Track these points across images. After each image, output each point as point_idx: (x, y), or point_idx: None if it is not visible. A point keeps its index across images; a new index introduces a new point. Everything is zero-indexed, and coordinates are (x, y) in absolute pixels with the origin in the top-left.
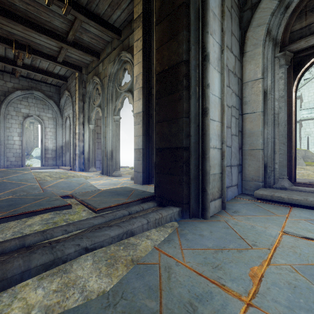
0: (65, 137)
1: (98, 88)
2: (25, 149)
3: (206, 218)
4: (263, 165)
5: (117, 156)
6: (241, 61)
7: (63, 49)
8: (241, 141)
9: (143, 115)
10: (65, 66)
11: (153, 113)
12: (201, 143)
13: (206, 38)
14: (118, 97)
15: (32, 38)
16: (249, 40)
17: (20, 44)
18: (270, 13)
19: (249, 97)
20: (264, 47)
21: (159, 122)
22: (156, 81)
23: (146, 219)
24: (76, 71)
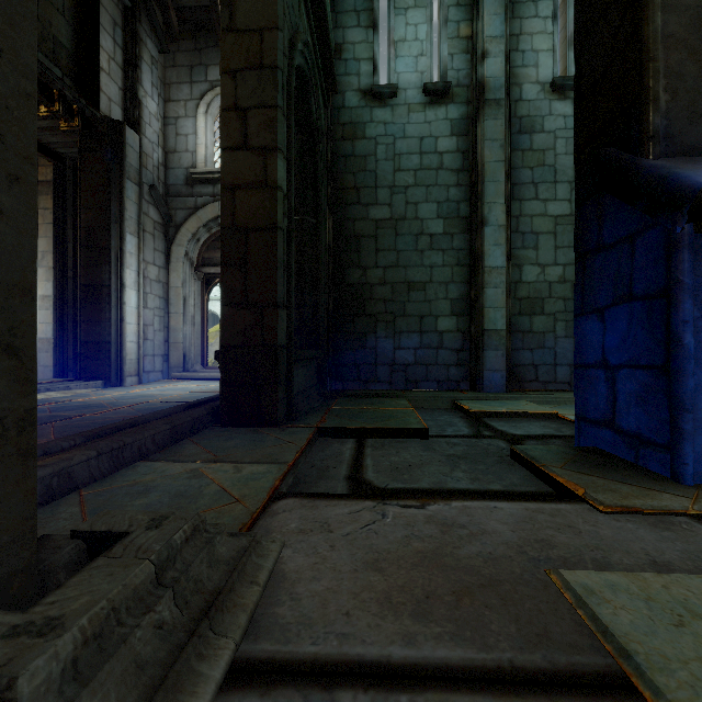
0: None
1: None
2: None
3: (123, 386)
4: (183, 355)
5: None
6: (168, 267)
7: None
8: (168, 335)
9: (56, 299)
10: None
11: (70, 298)
12: (120, 339)
13: (123, 273)
14: None
15: None
16: (174, 253)
17: None
18: (187, 241)
19: (174, 300)
20: (184, 264)
21: (85, 322)
22: (82, 290)
23: (79, 383)
24: None
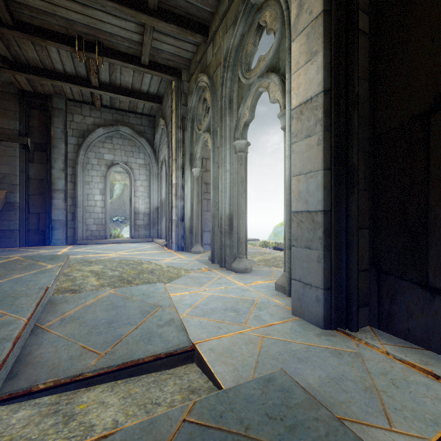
0: (161, 193)
1: (206, 96)
2: (123, 213)
3: None
4: None
5: (241, 227)
6: None
7: (145, 32)
8: None
9: (328, 101)
10: (153, 72)
11: (361, 93)
12: None
13: None
14: (243, 97)
15: (98, 22)
16: None
17: (86, 42)
18: None
19: None
20: None
21: None
22: None
23: None
24: (172, 79)
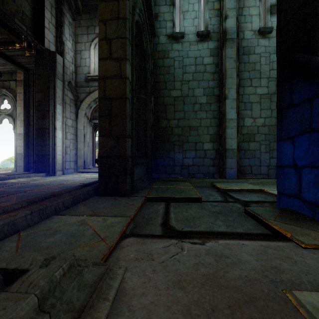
0: None
1: None
2: None
3: (55, 175)
4: (84, 161)
5: None
6: (77, 120)
7: None
8: (77, 152)
9: (25, 135)
10: None
11: (31, 134)
12: (54, 153)
13: (55, 123)
14: None
15: None
16: (79, 114)
17: None
18: (86, 108)
19: (79, 135)
20: (84, 118)
21: (37, 145)
22: (36, 130)
23: (34, 174)
24: None
